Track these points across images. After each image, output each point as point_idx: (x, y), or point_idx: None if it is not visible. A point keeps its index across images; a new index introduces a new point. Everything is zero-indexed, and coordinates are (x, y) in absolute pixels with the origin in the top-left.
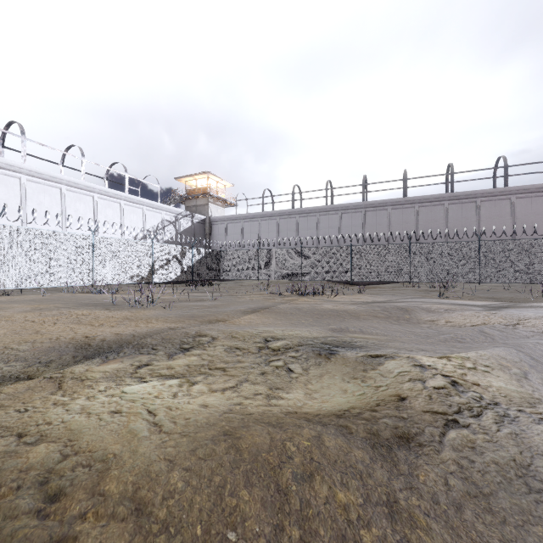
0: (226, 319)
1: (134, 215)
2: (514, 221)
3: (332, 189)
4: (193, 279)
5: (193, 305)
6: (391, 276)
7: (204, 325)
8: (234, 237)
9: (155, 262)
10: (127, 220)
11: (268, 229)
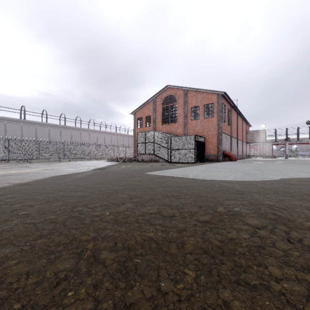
0: None
1: None
2: (50, 136)
3: None
4: None
5: None
6: None
7: None
8: None
9: None
10: None
11: None
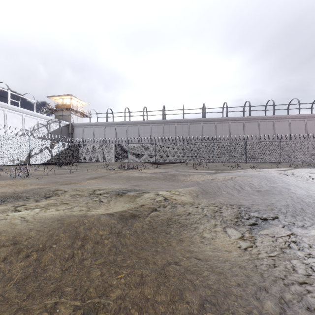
0: (76, 182)
1: (15, 119)
2: (230, 133)
3: (147, 111)
4: (59, 162)
5: (57, 176)
6: (175, 159)
7: (62, 186)
8: (88, 136)
9: (31, 151)
10: (10, 122)
11: (110, 132)
